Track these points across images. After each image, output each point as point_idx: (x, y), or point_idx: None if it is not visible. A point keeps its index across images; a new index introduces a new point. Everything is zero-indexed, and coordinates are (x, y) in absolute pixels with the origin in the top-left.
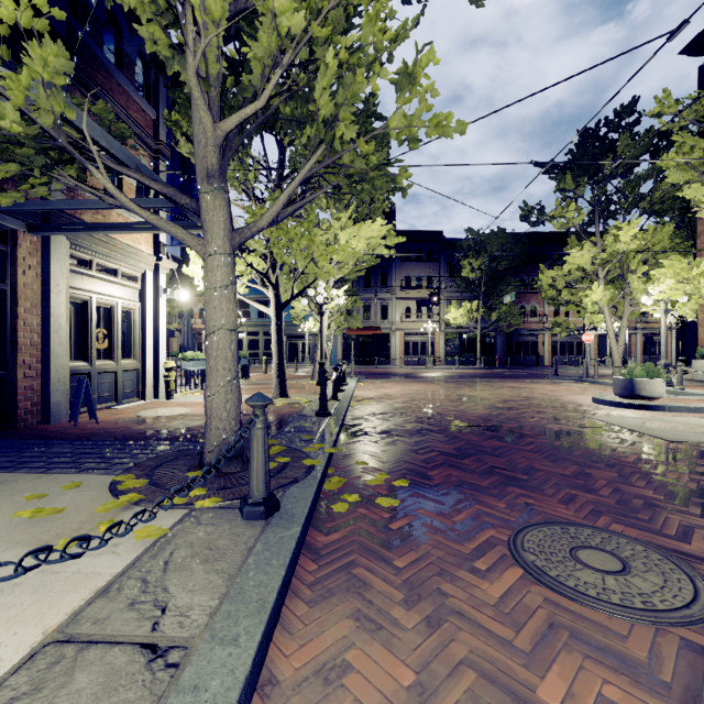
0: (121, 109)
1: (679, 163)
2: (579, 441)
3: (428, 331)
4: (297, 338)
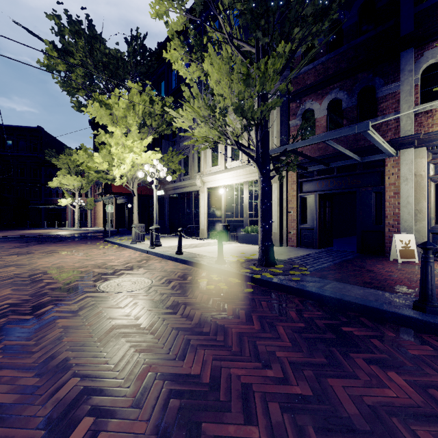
0: None
1: None
2: None
3: None
4: None
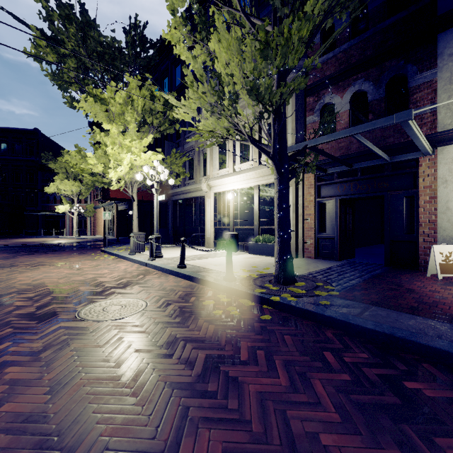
0: None
1: None
2: None
3: None
4: None
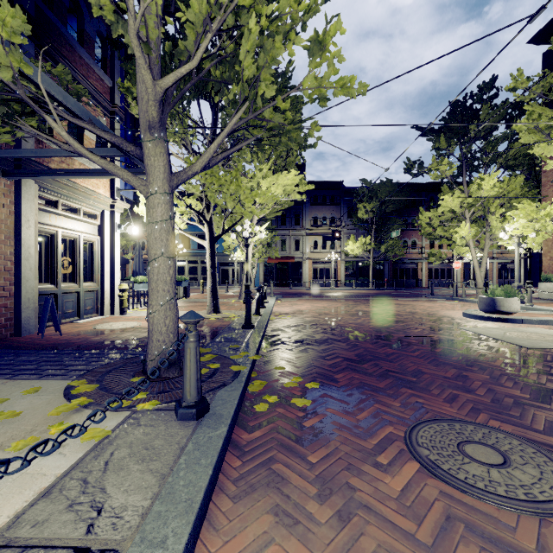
0: (82, 77)
1: (529, 127)
2: (455, 348)
3: (331, 260)
4: (228, 265)
